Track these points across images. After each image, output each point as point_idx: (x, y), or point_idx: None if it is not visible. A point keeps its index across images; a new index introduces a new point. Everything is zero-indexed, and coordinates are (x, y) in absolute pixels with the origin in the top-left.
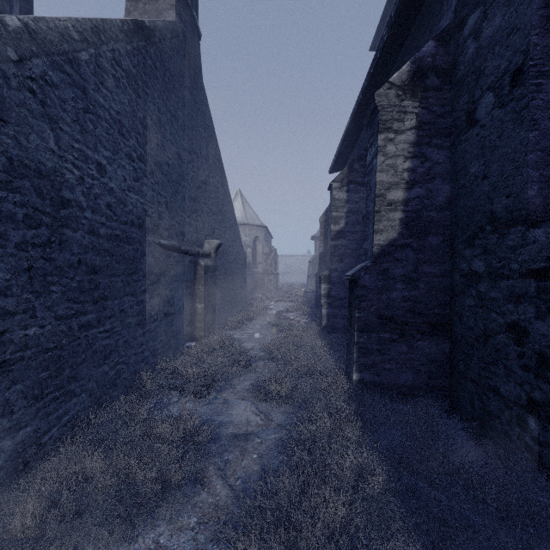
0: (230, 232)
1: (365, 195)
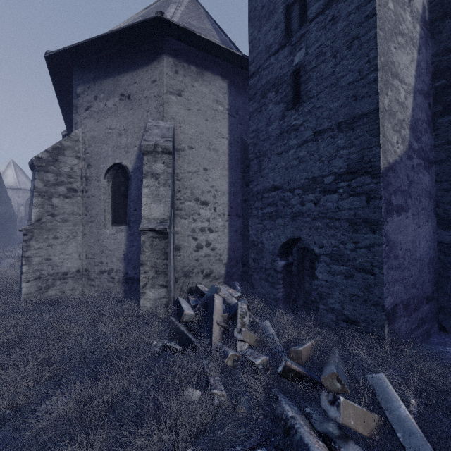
0: (5, 205)
1: None
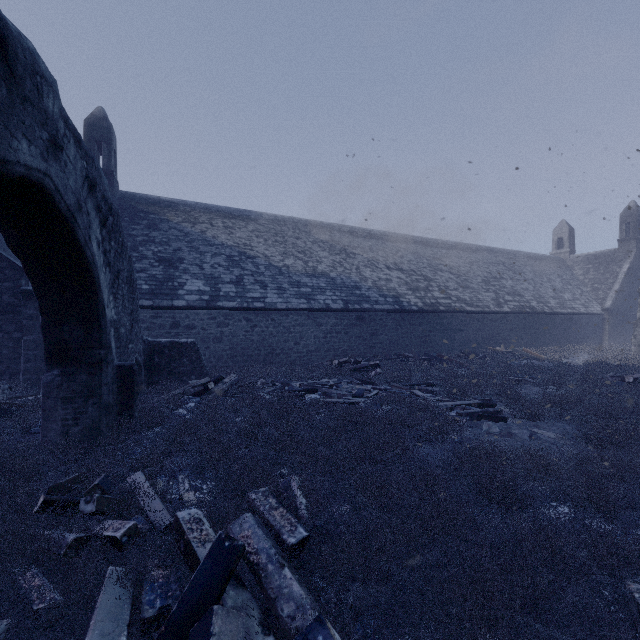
0: None
1: None
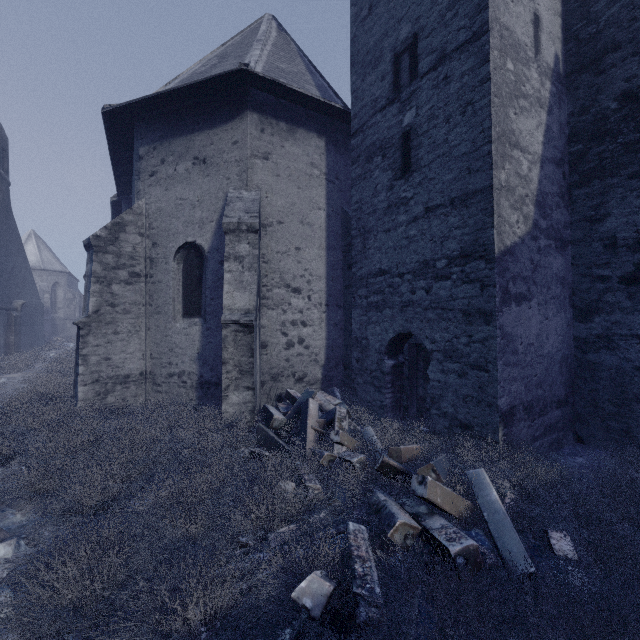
0: (31, 292)
1: None
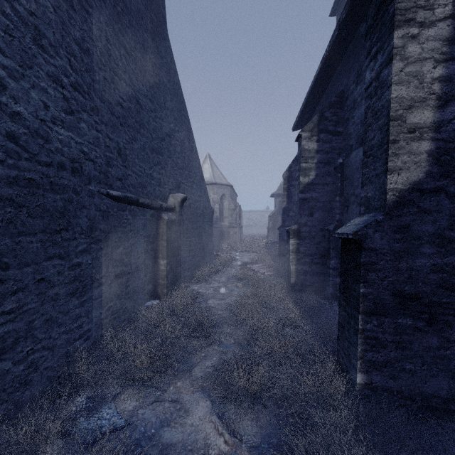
0: (197, 187)
1: (337, 144)
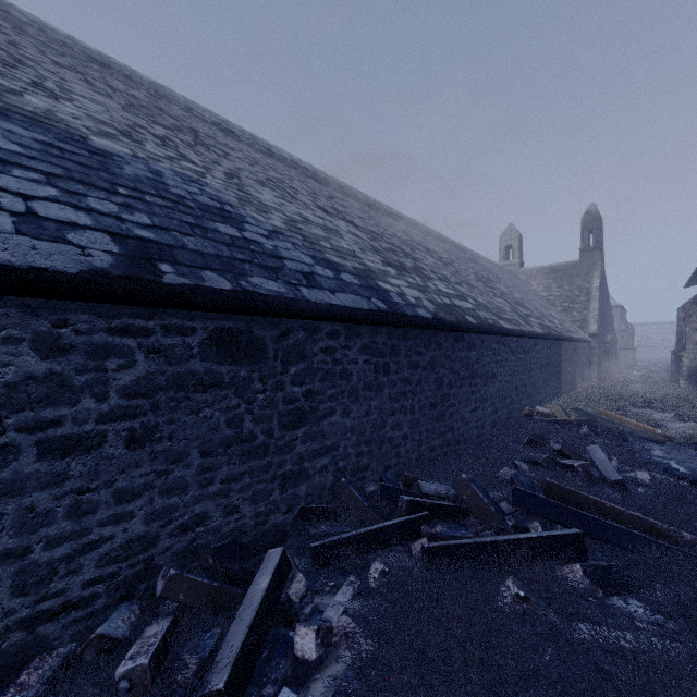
0: (611, 329)
1: None
